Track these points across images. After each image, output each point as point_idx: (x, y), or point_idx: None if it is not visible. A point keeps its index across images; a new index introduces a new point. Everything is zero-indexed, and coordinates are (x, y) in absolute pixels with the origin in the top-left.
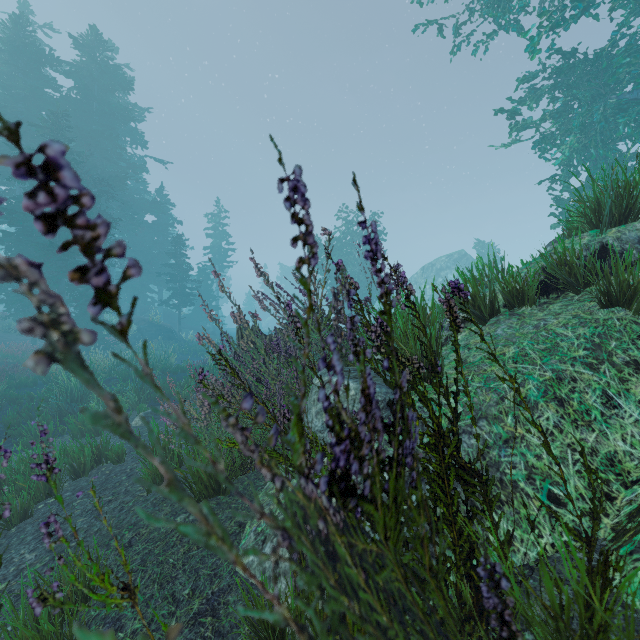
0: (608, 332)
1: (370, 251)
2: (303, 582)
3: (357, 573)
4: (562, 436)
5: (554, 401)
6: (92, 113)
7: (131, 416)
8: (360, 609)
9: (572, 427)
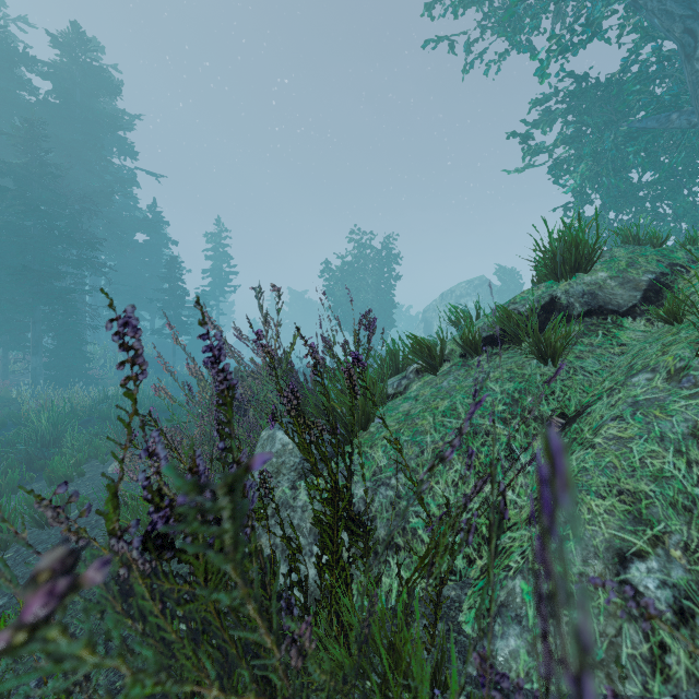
0: (528, 388)
1: (211, 356)
2: None
3: (153, 605)
4: (464, 487)
5: (465, 454)
6: (73, 120)
7: (109, 461)
8: (145, 629)
9: (474, 478)
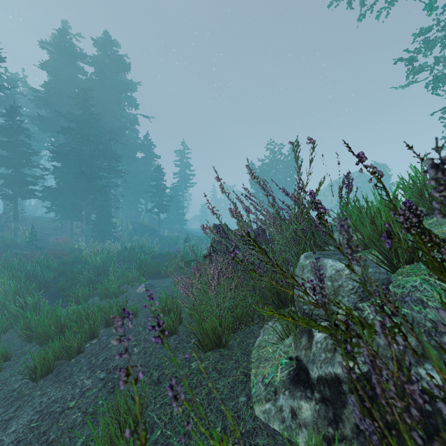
0: None
1: None
2: None
3: None
4: None
5: None
6: (105, 88)
7: (135, 285)
8: None
9: None
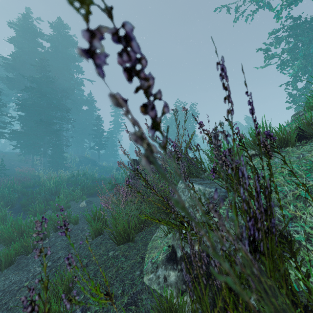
0: None
1: (250, 109)
2: (267, 311)
3: (274, 301)
4: None
5: None
6: (58, 58)
7: (79, 202)
8: None
9: None
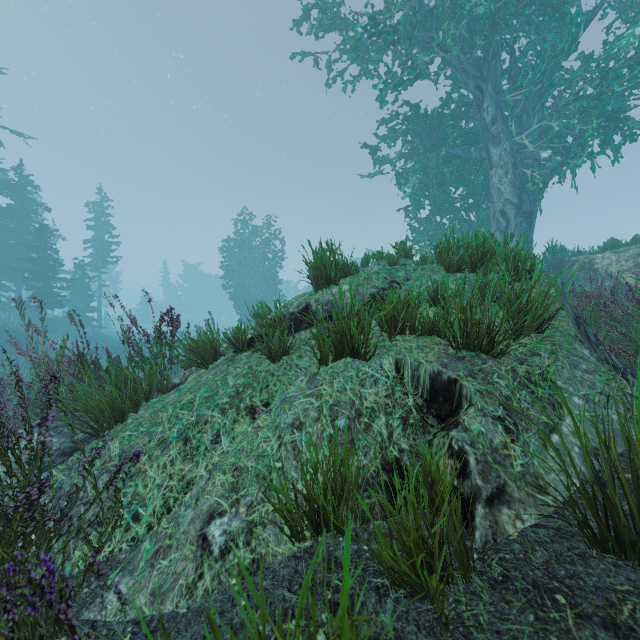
0: (252, 383)
1: None
2: None
3: None
4: (171, 468)
5: (183, 441)
6: None
7: None
8: None
9: (181, 460)
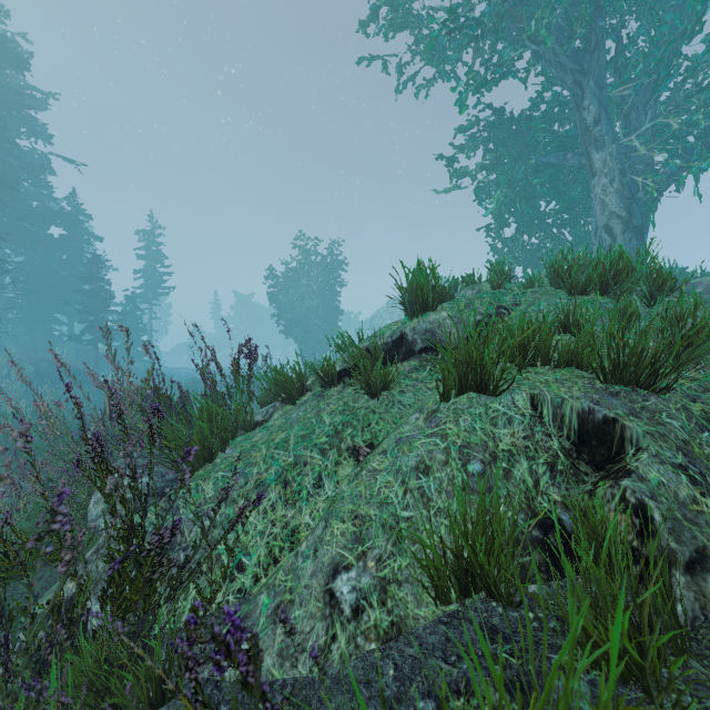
0: (351, 420)
1: None
2: None
3: None
4: (272, 514)
5: (282, 484)
6: None
7: None
8: None
9: (283, 506)
